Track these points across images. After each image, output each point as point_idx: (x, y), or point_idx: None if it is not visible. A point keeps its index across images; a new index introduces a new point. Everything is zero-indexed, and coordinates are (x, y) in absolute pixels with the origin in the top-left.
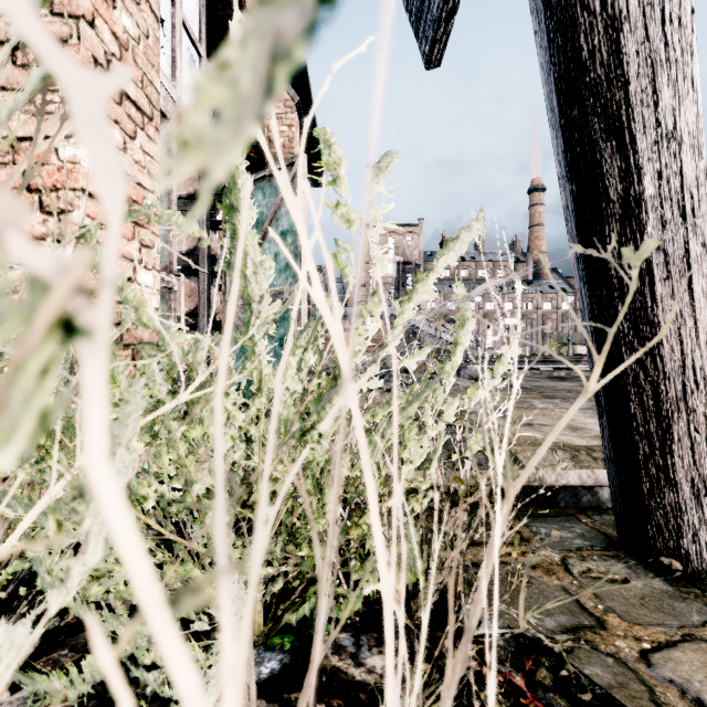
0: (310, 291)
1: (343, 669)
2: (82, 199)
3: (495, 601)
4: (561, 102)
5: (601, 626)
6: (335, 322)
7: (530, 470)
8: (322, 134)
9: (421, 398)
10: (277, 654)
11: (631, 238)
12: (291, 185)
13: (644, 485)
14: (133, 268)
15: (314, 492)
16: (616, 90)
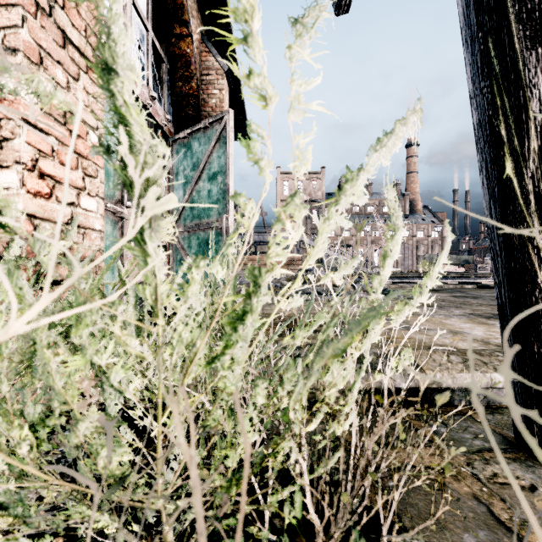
0: None
1: None
2: (22, 128)
3: None
4: (480, 14)
5: None
6: None
7: None
8: None
9: (364, 325)
10: None
11: None
12: (221, 135)
13: None
14: (76, 194)
15: (227, 418)
16: None
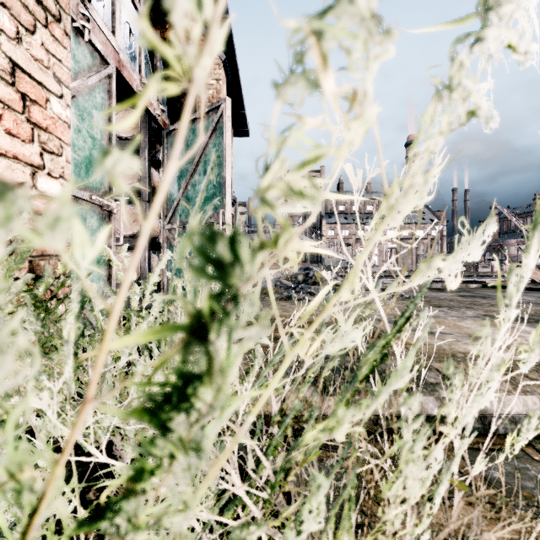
0: None
1: None
2: None
3: None
4: None
5: None
6: None
7: None
8: None
9: None
10: None
11: None
12: (217, 125)
13: None
14: (30, 173)
15: None
16: None
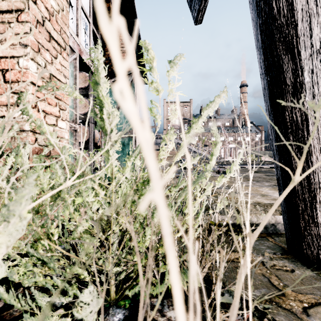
0: (123, 103)
1: (155, 318)
2: (30, 86)
3: (250, 317)
4: (262, 36)
5: (282, 294)
6: (144, 131)
7: (262, 226)
8: (143, 43)
9: (196, 183)
10: (122, 310)
11: (297, 103)
12: (131, 82)
13: (301, 224)
14: (55, 120)
15: (140, 229)
16: (291, 29)
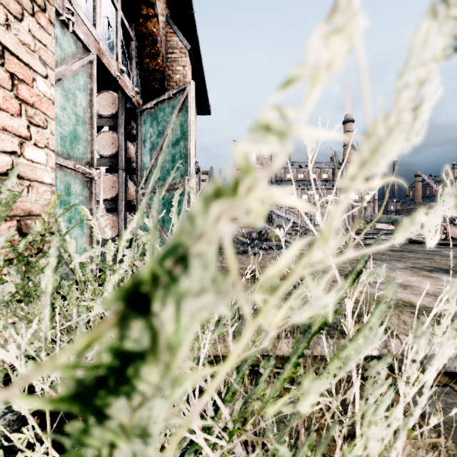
0: None
1: None
2: None
3: None
4: None
5: None
6: None
7: None
8: None
9: None
10: None
11: None
12: (183, 104)
13: None
14: (18, 143)
15: None
16: None
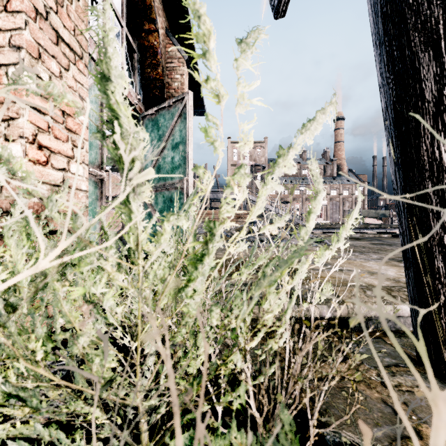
0: None
1: None
2: (25, 109)
3: None
4: (386, 23)
5: (418, 437)
6: None
7: None
8: (191, 3)
9: (289, 263)
10: None
11: (442, 129)
12: (182, 112)
13: (443, 321)
14: (67, 162)
15: (189, 336)
16: (436, 7)
